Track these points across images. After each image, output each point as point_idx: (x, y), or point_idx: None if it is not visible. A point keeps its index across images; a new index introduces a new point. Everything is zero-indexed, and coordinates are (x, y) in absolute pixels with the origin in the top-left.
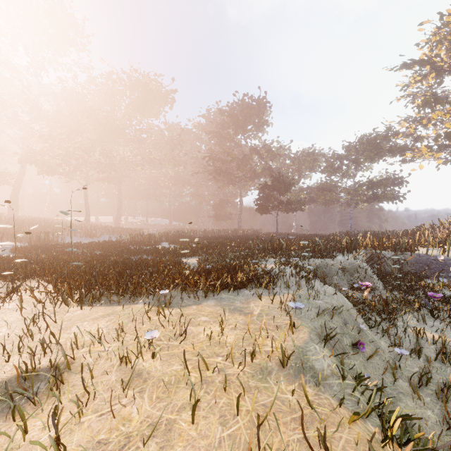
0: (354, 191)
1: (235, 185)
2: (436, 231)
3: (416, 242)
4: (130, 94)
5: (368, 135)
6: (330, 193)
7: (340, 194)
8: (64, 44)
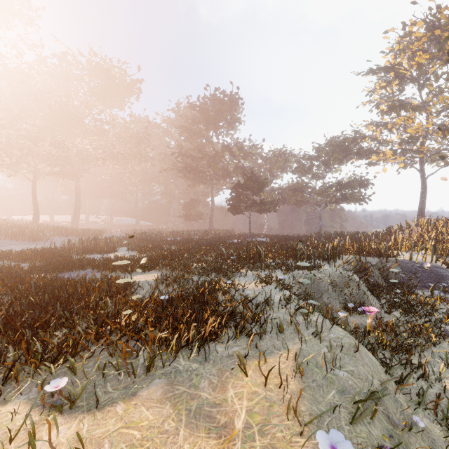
0: (324, 192)
1: (206, 184)
2: (405, 233)
3: (392, 246)
4: (89, 80)
5: (338, 137)
6: (302, 194)
7: (311, 195)
8: (6, 14)
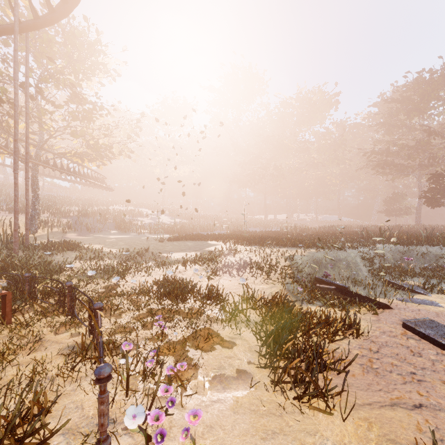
0: None
1: (408, 176)
2: None
3: None
4: (297, 113)
5: None
6: None
7: None
8: (252, 96)
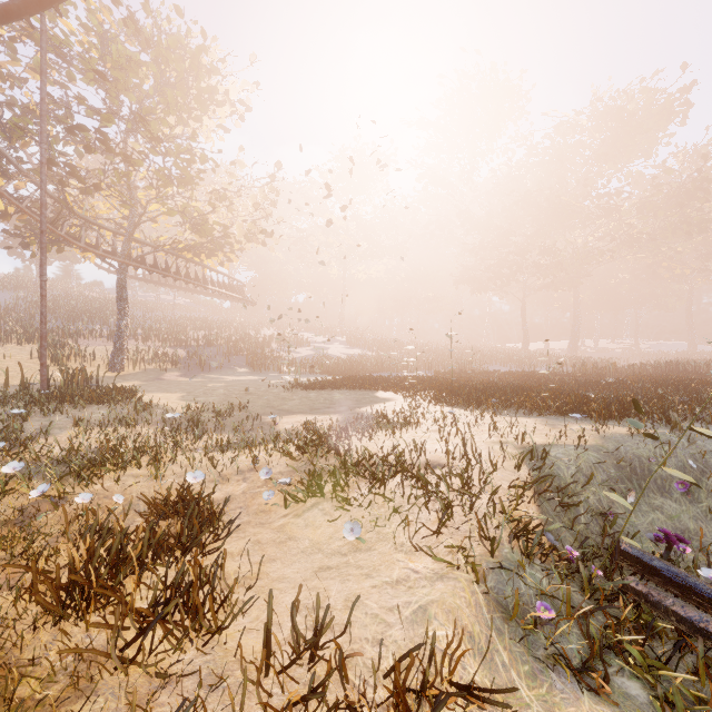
0: None
1: None
2: None
3: None
4: (591, 142)
5: None
6: None
7: None
8: (497, 124)
